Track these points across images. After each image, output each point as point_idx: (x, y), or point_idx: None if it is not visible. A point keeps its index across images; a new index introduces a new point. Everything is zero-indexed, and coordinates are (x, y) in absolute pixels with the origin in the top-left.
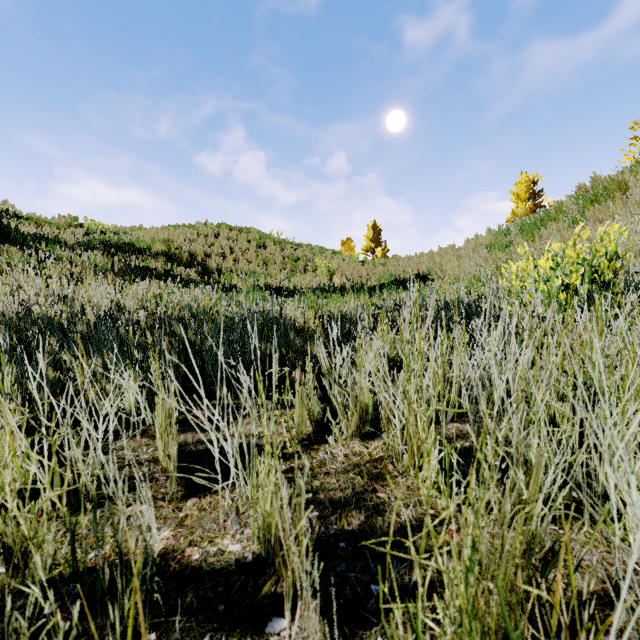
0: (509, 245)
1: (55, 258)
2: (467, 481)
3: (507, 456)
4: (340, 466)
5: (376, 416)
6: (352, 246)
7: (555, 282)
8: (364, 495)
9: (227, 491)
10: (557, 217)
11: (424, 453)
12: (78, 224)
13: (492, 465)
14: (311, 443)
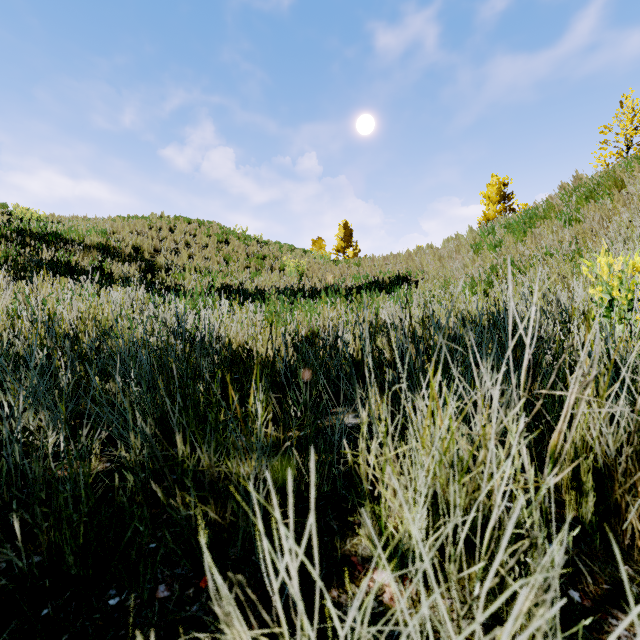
0: (498, 244)
1: None
2: None
3: None
4: None
5: None
6: (323, 246)
7: None
8: None
9: None
10: (547, 215)
11: None
12: (5, 212)
13: None
14: None
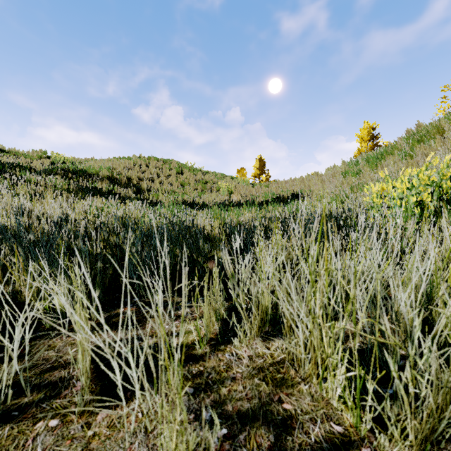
0: (359, 172)
1: (25, 180)
2: (367, 389)
3: None
4: (245, 370)
5: (274, 315)
6: (244, 173)
7: (410, 199)
8: (271, 407)
9: (133, 415)
10: (393, 152)
11: (329, 367)
12: (46, 156)
13: (412, 394)
14: (218, 343)
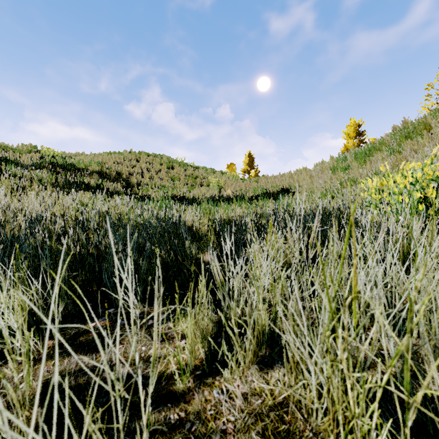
0: (347, 168)
1: (10, 175)
2: None
3: (431, 399)
4: (239, 417)
5: (272, 334)
6: (234, 168)
7: (414, 195)
8: None
9: None
10: (381, 148)
11: (357, 431)
12: (36, 151)
13: None
14: (204, 374)
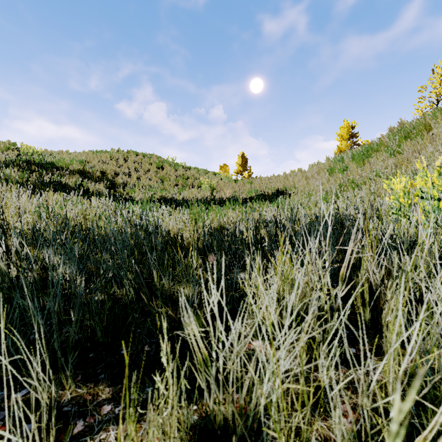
0: (345, 169)
1: None
2: None
3: None
4: None
5: None
6: (227, 170)
7: None
8: None
9: None
10: (379, 149)
11: None
12: (15, 148)
13: None
14: None
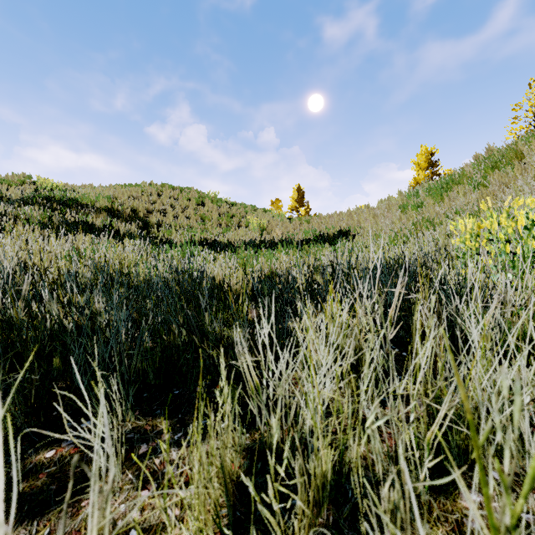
0: (420, 205)
1: None
2: None
3: None
4: None
5: (337, 479)
6: (280, 206)
7: (529, 244)
8: None
9: None
10: (461, 181)
11: None
12: (31, 182)
13: None
14: None
